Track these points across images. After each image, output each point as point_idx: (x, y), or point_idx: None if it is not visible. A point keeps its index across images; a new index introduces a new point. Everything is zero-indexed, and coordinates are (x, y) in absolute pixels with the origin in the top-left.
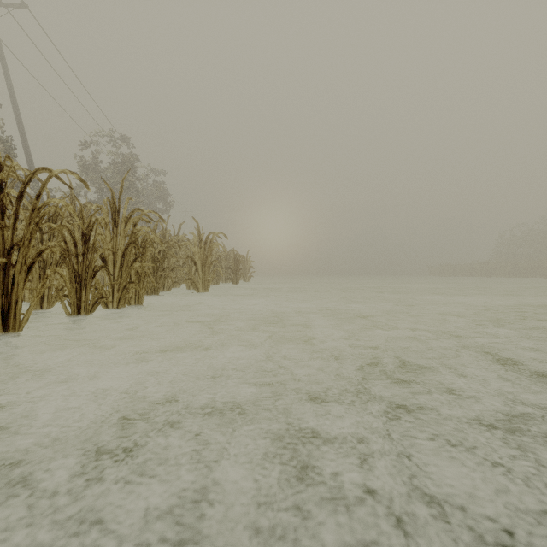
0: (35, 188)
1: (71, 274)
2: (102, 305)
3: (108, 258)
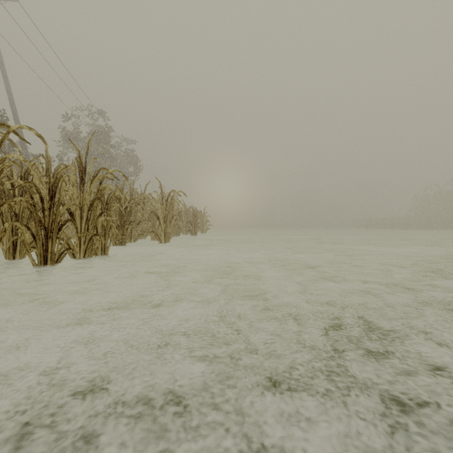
0: (24, 154)
1: (37, 228)
2: (70, 256)
3: (75, 213)
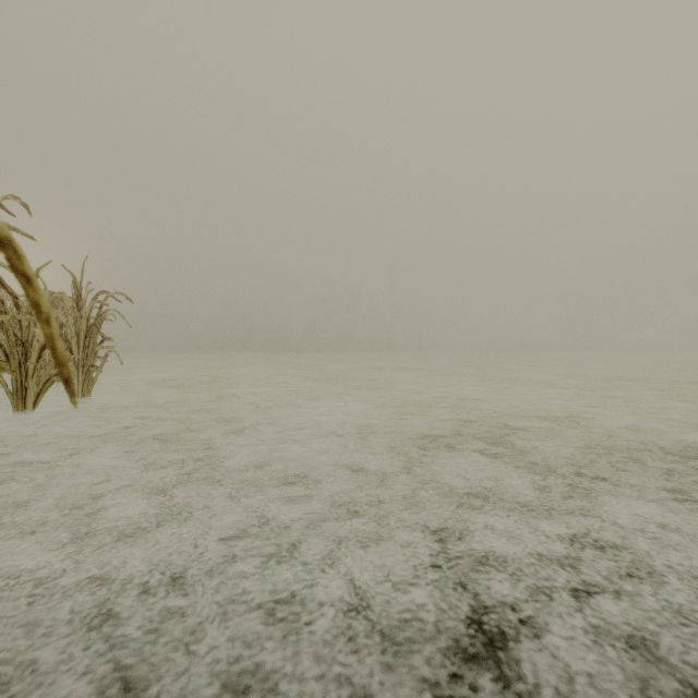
0: None
1: None
2: None
3: None
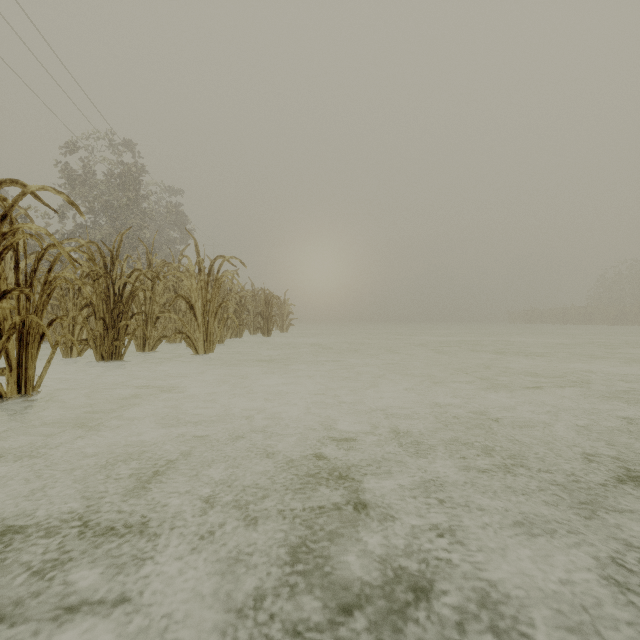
0: None
1: None
2: None
3: None
